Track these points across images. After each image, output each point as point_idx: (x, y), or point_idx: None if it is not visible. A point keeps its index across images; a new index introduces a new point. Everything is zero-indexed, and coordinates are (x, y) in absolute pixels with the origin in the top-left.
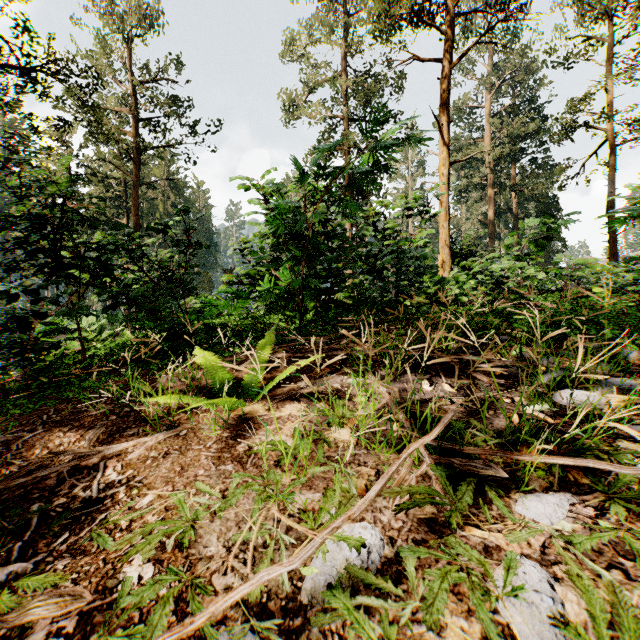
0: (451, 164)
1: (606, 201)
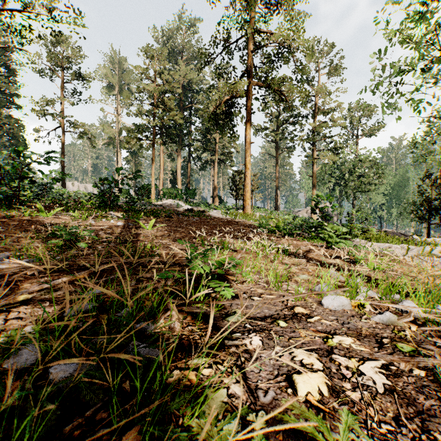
0: None
1: (61, 156)
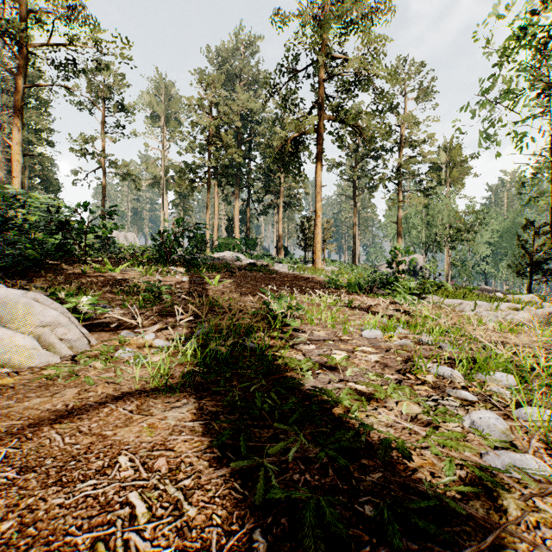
0: (24, 155)
1: (102, 202)
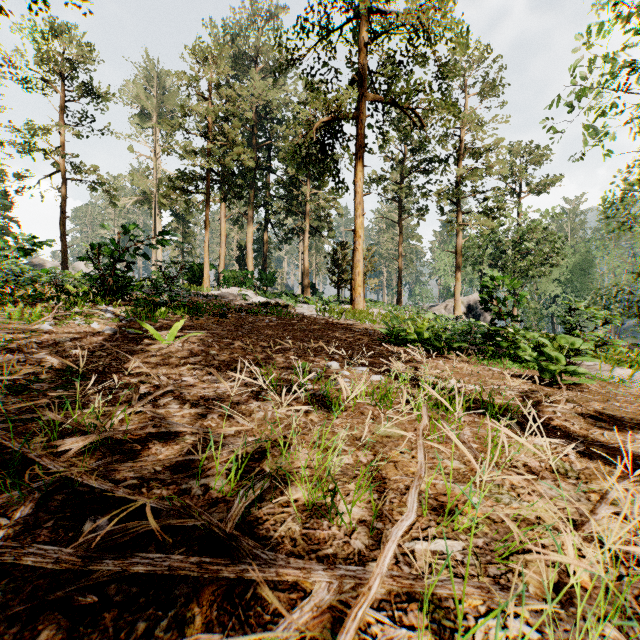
0: None
1: (60, 219)
